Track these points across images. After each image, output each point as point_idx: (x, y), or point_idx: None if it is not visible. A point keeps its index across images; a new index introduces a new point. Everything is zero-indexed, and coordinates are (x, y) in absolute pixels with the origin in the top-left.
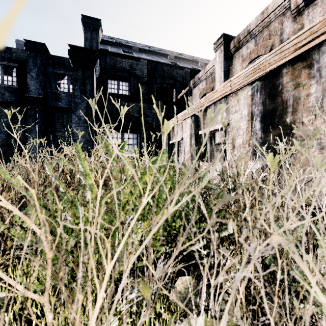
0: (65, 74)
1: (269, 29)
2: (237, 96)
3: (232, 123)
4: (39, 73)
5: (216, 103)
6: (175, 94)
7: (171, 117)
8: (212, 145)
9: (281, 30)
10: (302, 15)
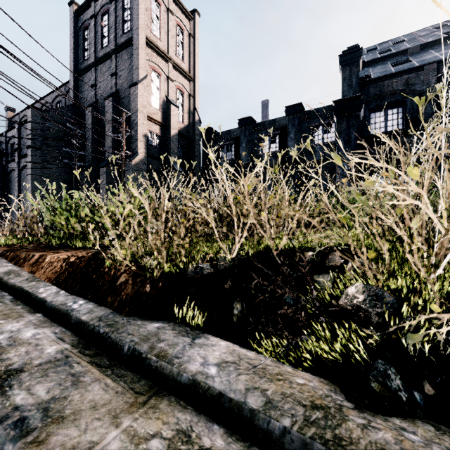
0: (320, 125)
1: None
2: None
3: None
4: (296, 133)
5: None
6: None
7: None
8: None
9: None
10: None
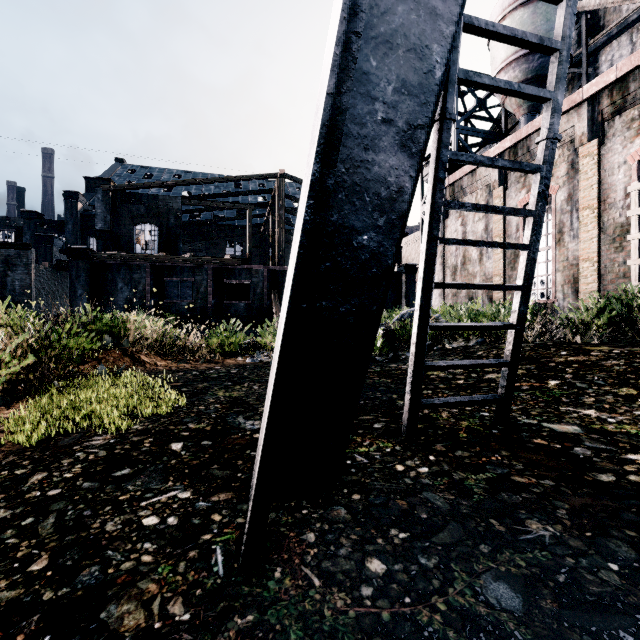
0: (56, 234)
1: None
2: None
3: None
4: (33, 236)
5: None
6: None
7: None
8: None
9: None
10: None
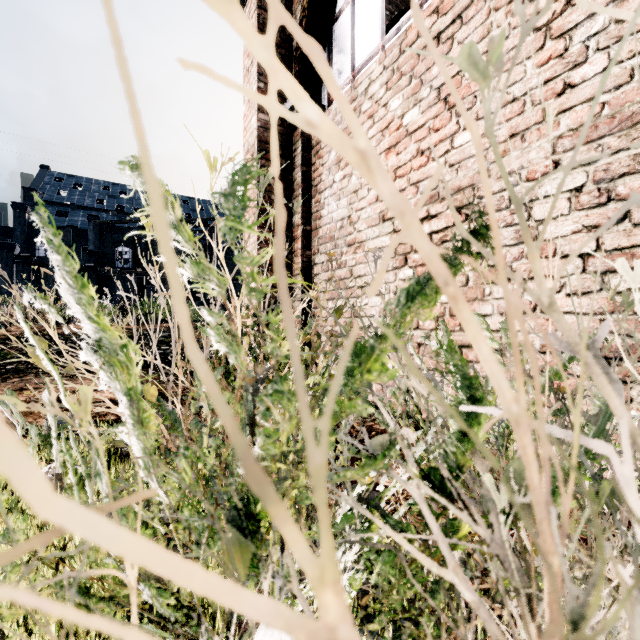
0: None
1: None
2: None
3: None
4: None
5: None
6: None
7: None
8: None
9: None
10: None
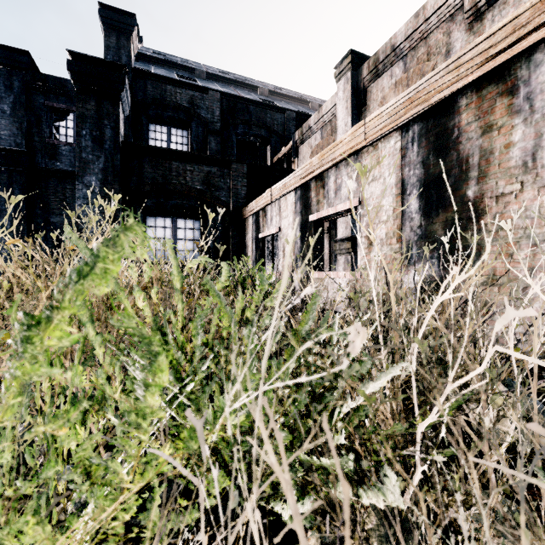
0: (70, 111)
1: (427, 43)
2: (377, 150)
3: (368, 200)
4: (17, 106)
5: (339, 164)
6: (270, 155)
7: (262, 192)
8: (332, 242)
9: (448, 45)
10: (482, 19)
